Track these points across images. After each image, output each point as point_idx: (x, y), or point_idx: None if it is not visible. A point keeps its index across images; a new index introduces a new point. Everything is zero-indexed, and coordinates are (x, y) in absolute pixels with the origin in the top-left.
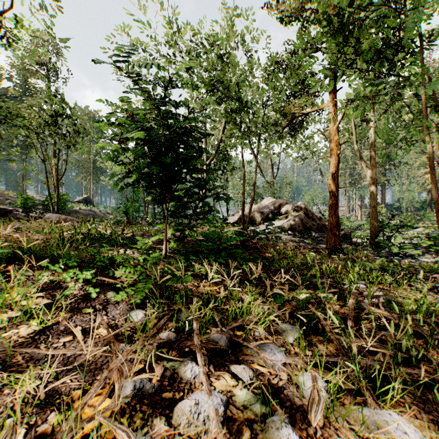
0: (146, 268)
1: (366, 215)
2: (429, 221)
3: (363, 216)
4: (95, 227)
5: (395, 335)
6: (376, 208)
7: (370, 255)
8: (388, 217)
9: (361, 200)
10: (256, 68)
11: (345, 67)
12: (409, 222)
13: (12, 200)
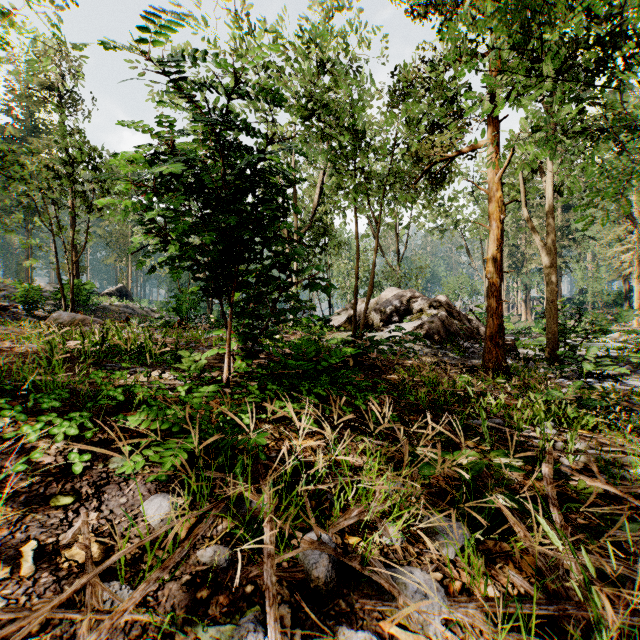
0: (191, 406)
1: (533, 313)
2: (626, 323)
3: (528, 315)
4: (117, 334)
5: (637, 535)
6: (556, 304)
7: (549, 376)
8: (573, 317)
9: (526, 292)
10: (373, 95)
11: (522, 73)
12: (598, 324)
13: (8, 292)
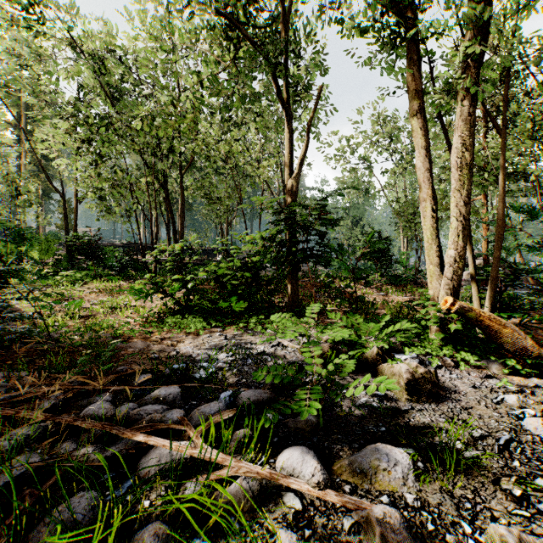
0: None
1: None
2: None
3: None
4: None
5: None
6: None
7: None
8: None
9: None
10: None
11: None
12: None
13: None
